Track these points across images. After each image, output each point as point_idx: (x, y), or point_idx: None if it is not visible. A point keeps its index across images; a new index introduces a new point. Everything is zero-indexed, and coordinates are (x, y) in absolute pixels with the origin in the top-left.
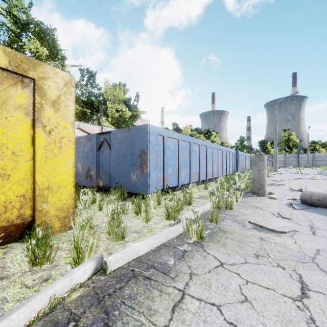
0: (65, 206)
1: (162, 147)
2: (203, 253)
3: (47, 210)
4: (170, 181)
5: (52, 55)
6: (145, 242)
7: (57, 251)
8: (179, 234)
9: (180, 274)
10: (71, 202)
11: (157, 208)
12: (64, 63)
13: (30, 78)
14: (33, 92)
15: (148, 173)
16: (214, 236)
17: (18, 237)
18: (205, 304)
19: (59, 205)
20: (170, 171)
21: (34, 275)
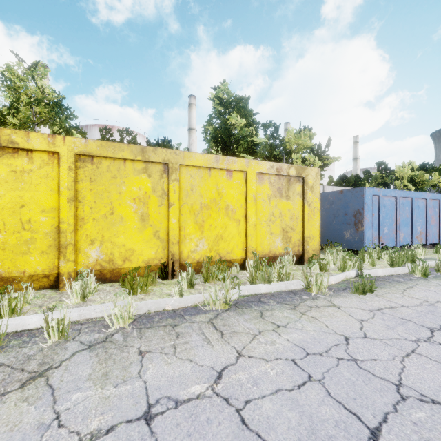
0: (315, 249)
1: (377, 207)
2: (426, 281)
3: (308, 249)
4: (386, 240)
5: (246, 123)
6: (381, 270)
7: (329, 267)
8: (405, 273)
9: (409, 283)
10: (318, 247)
11: (377, 261)
12: (258, 128)
13: (302, 177)
14: (303, 184)
15: (364, 231)
16: (438, 277)
17: (295, 262)
18: (425, 289)
19: (313, 247)
20: (386, 231)
21: (324, 274)
